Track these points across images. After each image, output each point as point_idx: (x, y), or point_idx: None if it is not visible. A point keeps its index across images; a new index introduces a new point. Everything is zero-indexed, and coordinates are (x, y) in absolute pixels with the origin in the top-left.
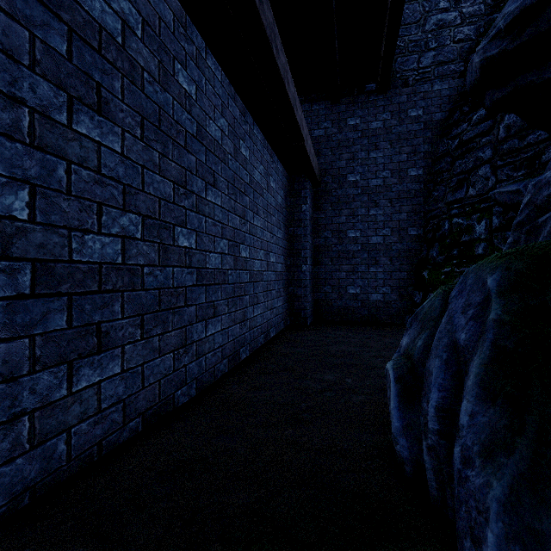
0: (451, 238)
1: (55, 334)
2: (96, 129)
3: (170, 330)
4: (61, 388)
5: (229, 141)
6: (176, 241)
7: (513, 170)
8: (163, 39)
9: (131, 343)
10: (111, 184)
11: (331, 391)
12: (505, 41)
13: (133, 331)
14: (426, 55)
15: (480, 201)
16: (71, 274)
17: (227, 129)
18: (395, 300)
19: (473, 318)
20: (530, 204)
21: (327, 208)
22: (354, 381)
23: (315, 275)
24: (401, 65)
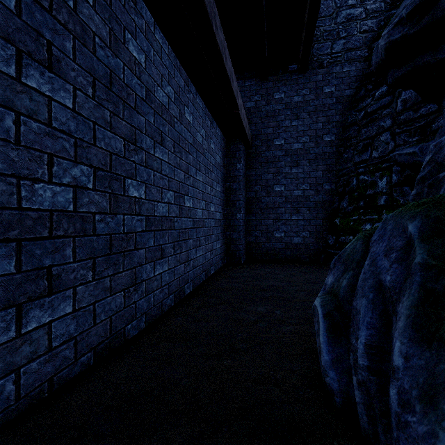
0: (358, 191)
1: (2, 279)
2: (47, 84)
3: (121, 271)
4: (9, 331)
5: (175, 106)
6: (126, 191)
7: (409, 137)
8: (114, 9)
9: (82, 285)
10: (62, 137)
11: (263, 322)
12: (407, 27)
13: (84, 273)
14: (338, 43)
15: (382, 161)
16: (20, 220)
17: (173, 96)
18: (313, 243)
19: (397, 261)
20: (432, 161)
21: (257, 167)
22: (282, 313)
23: (247, 222)
24: (317, 50)
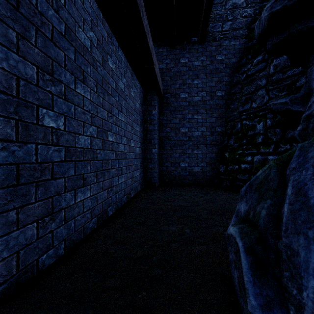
0: (242, 132)
1: None
2: None
3: (33, 201)
4: None
5: (98, 52)
6: (40, 120)
7: (279, 92)
8: None
9: None
10: None
11: (175, 242)
12: (286, 0)
13: None
14: (226, 23)
15: (259, 110)
16: None
17: (96, 42)
18: (209, 171)
19: None
20: None
21: (168, 114)
22: (191, 232)
23: (160, 156)
24: (212, 28)
